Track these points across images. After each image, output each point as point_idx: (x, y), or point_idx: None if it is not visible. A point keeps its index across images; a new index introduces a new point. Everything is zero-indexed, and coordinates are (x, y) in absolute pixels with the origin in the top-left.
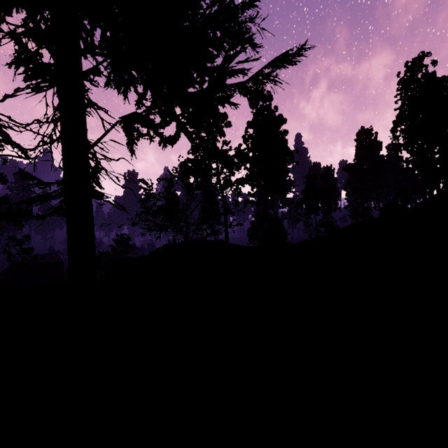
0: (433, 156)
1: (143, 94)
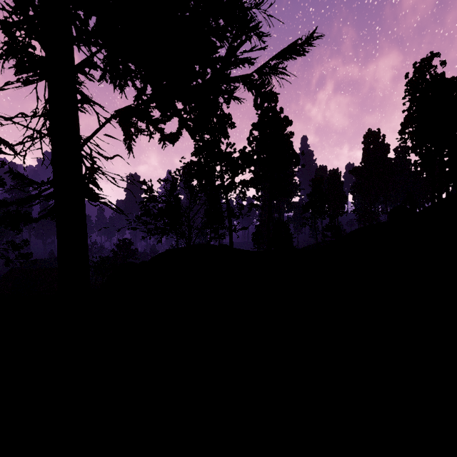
0: (442, 159)
1: (141, 89)
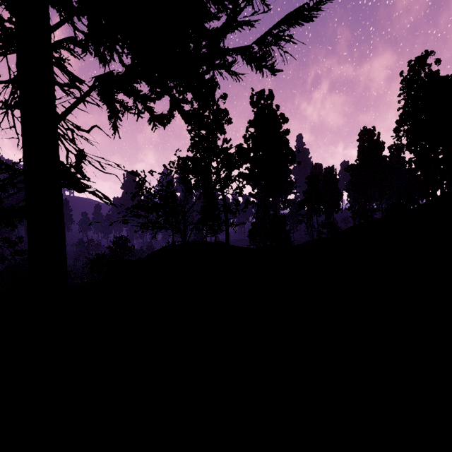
0: (437, 156)
1: None
